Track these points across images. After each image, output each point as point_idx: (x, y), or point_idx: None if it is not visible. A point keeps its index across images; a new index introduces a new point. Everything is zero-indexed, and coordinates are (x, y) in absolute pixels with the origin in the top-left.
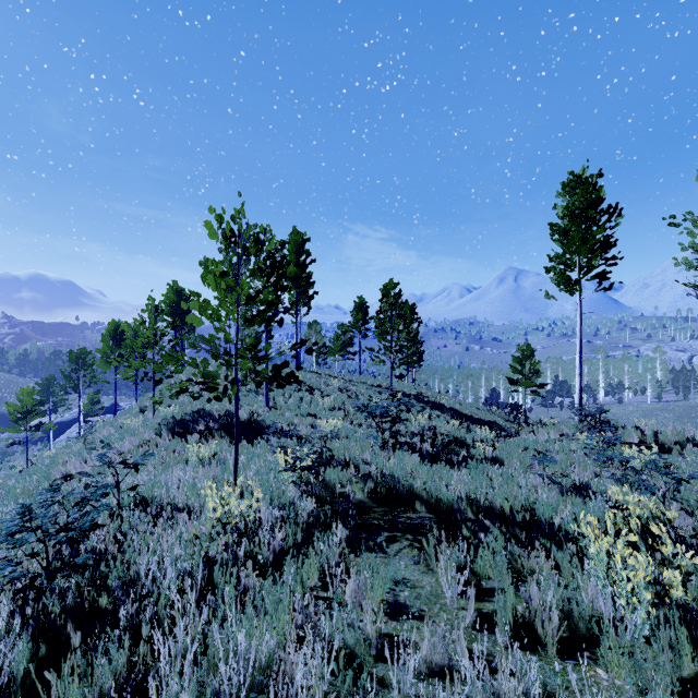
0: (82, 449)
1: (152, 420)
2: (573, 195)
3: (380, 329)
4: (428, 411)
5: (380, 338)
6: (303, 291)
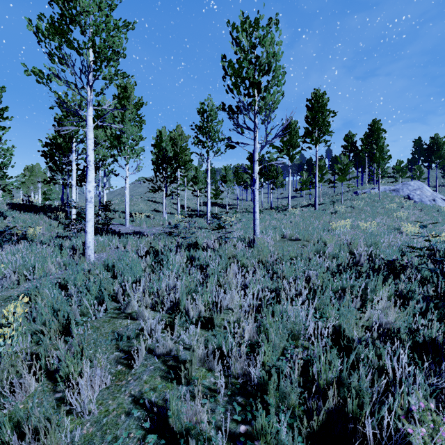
0: None
1: None
2: None
3: None
4: None
5: None
6: None
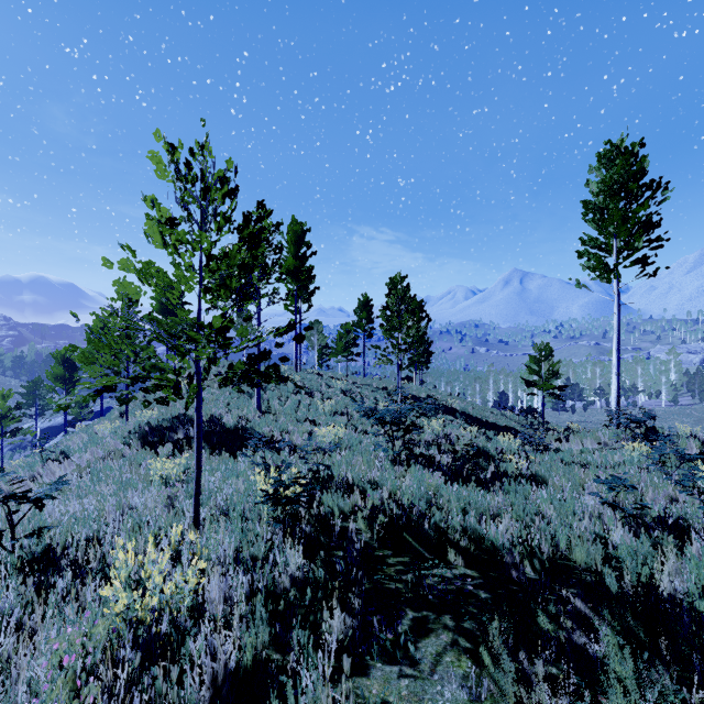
0: (37, 462)
1: (123, 427)
2: (610, 168)
3: (386, 326)
4: (439, 416)
5: (387, 335)
6: (303, 286)
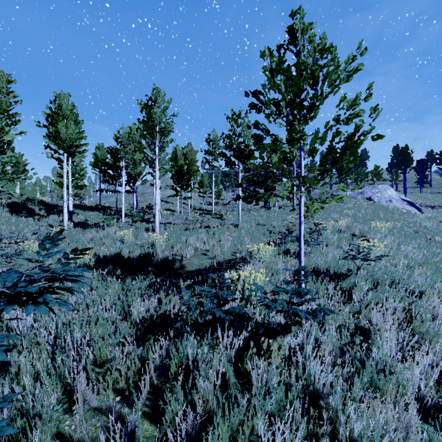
0: None
1: None
2: None
3: None
4: None
5: None
6: None
